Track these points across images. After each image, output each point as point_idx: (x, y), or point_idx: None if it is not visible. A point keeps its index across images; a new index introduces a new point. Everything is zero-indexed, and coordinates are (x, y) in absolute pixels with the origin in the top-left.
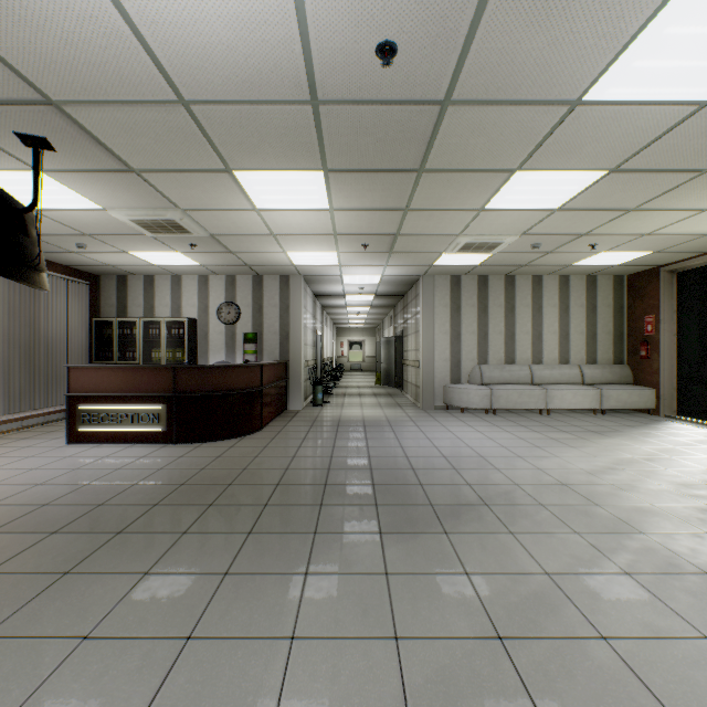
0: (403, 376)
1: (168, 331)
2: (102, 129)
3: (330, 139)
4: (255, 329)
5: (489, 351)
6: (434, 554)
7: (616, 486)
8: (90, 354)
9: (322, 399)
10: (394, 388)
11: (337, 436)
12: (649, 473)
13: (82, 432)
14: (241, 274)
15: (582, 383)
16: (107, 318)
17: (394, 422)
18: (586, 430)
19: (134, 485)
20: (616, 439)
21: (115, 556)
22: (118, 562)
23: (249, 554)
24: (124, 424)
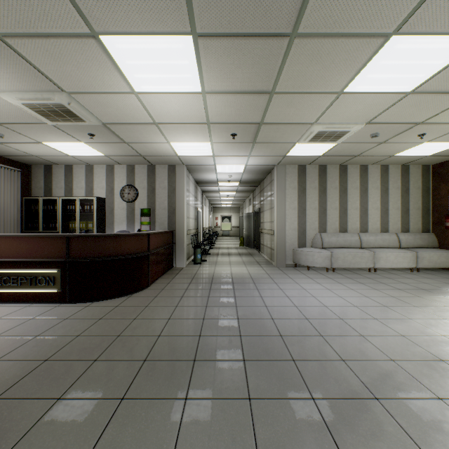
0: (260, 240)
1: (82, 207)
2: None
3: None
4: (149, 206)
5: (327, 223)
6: None
7: None
8: (22, 224)
9: (200, 258)
10: (253, 249)
11: (210, 294)
12: None
13: None
14: (138, 164)
15: (399, 247)
16: (34, 197)
17: (257, 279)
18: (415, 287)
19: None
20: (448, 297)
21: None
22: None
23: None
24: (24, 286)
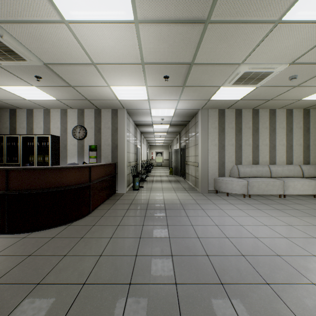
0: (186, 170)
1: (39, 144)
2: None
3: None
4: (96, 143)
5: (242, 156)
6: None
7: None
8: None
9: (138, 185)
10: (180, 176)
11: (144, 222)
12: None
13: None
14: (87, 108)
15: (302, 177)
16: None
17: (186, 205)
18: None
19: None
20: None
21: None
22: None
23: None
24: None
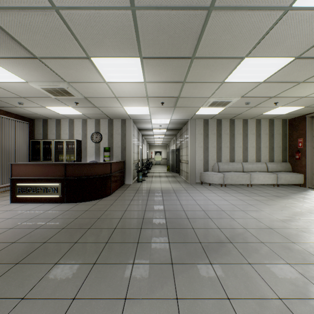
0: (180, 167)
1: (67, 146)
2: (12, 29)
3: (143, 36)
4: (109, 145)
5: (222, 156)
6: (206, 281)
7: (300, 229)
8: (29, 157)
9: (141, 179)
10: (176, 173)
11: (148, 199)
12: (313, 221)
13: (18, 197)
14: (102, 118)
15: (267, 171)
16: (37, 140)
17: (177, 191)
18: (272, 195)
19: (36, 229)
20: (289, 200)
21: (8, 283)
22: (8, 289)
23: (91, 281)
24: (39, 193)
